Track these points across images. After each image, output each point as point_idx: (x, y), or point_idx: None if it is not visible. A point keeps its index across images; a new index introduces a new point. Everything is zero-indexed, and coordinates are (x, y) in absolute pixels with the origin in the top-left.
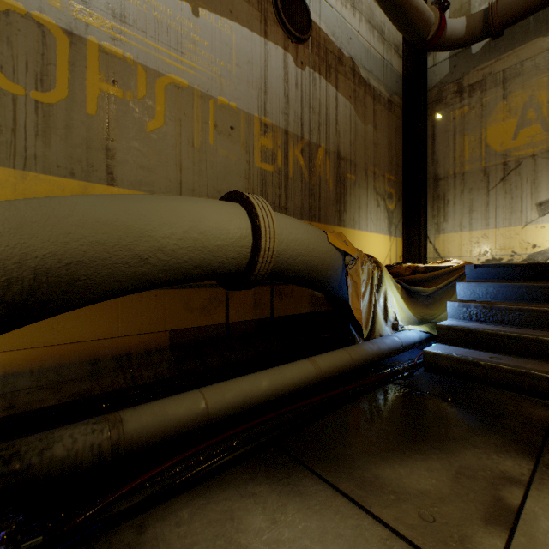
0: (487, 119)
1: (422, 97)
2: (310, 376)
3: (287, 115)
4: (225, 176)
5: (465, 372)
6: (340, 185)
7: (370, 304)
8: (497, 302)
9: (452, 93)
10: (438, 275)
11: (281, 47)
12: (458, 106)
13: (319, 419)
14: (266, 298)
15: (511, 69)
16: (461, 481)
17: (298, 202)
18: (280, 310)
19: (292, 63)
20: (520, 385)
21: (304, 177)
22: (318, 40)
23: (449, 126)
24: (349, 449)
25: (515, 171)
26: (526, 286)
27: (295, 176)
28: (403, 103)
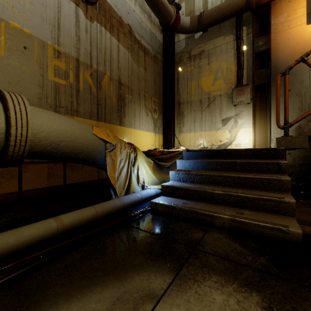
0: (201, 74)
1: (172, 57)
2: (51, 231)
3: (79, 49)
4: (18, 82)
5: (169, 213)
6: (121, 100)
7: (127, 174)
8: (194, 170)
9: (186, 58)
10: (173, 156)
11: (73, 2)
12: (189, 65)
13: (45, 266)
14: (59, 172)
15: (211, 50)
16: (115, 307)
17: (87, 108)
18: (72, 179)
19: (82, 15)
20: (193, 219)
21: (92, 92)
22: (104, 7)
23: (185, 75)
24: (46, 293)
25: (213, 102)
26: (206, 161)
27: (85, 90)
28: (163, 59)
